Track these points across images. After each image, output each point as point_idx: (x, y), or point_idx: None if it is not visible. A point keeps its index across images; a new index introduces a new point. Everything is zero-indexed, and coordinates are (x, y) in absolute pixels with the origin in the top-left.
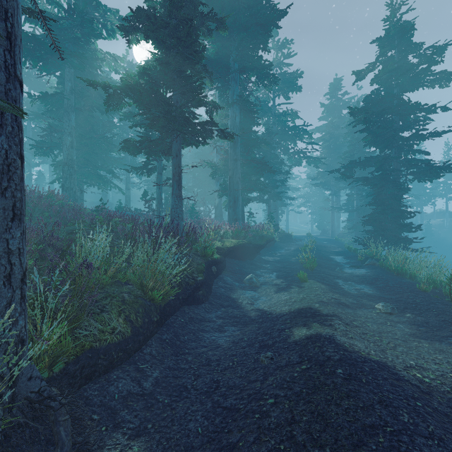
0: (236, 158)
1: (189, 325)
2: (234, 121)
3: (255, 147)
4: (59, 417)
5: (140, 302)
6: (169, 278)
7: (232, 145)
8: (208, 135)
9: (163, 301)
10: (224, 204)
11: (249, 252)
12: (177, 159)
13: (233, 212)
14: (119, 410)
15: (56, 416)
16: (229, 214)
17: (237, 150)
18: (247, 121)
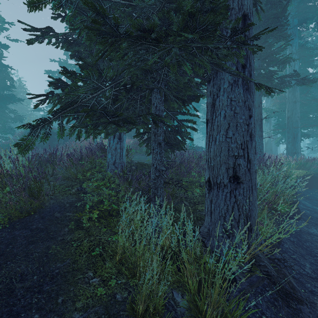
0: (295, 100)
1: (301, 234)
2: (292, 69)
3: (313, 87)
4: (286, 273)
5: (269, 211)
6: (288, 196)
7: (291, 90)
8: (285, 85)
9: (284, 213)
10: (276, 140)
11: (316, 182)
12: (259, 108)
13: (292, 147)
14: (303, 282)
15: (284, 271)
16: (287, 148)
17: (296, 93)
18: (304, 65)
